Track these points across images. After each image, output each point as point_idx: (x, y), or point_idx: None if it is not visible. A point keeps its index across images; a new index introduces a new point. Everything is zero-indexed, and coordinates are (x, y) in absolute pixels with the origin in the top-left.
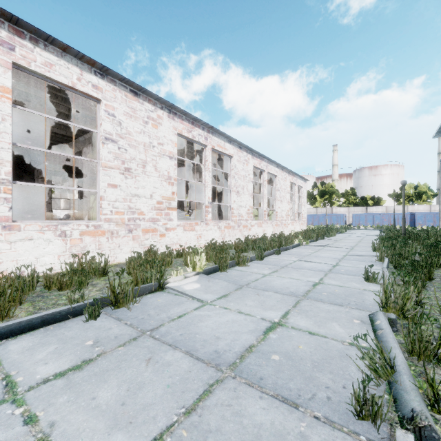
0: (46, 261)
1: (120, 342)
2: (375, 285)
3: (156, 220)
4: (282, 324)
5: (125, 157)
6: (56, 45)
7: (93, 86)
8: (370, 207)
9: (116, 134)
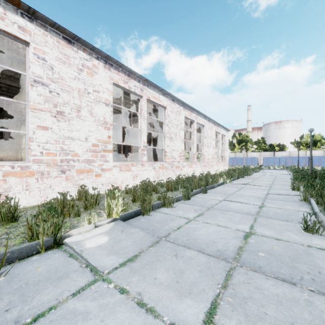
0: None
1: None
2: (318, 238)
3: (91, 162)
4: None
5: (58, 101)
6: None
7: (19, 27)
8: (276, 152)
9: (47, 77)
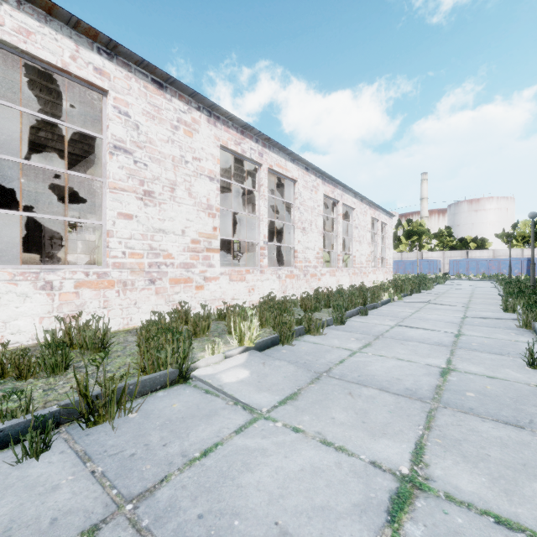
0: (20, 326)
1: None
2: None
3: (190, 266)
4: (421, 485)
5: (145, 175)
6: (36, 2)
7: (95, 70)
8: (472, 251)
9: (131, 141)
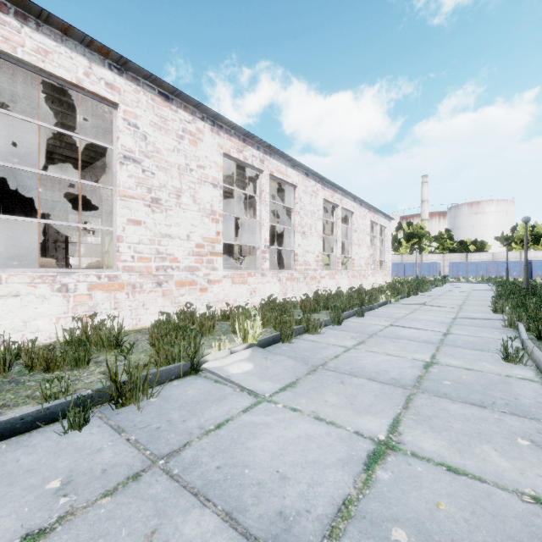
0: (39, 326)
1: (107, 485)
2: (521, 368)
3: (194, 270)
4: (393, 447)
5: (152, 183)
6: (54, 24)
7: (107, 85)
8: (471, 254)
9: (140, 151)
